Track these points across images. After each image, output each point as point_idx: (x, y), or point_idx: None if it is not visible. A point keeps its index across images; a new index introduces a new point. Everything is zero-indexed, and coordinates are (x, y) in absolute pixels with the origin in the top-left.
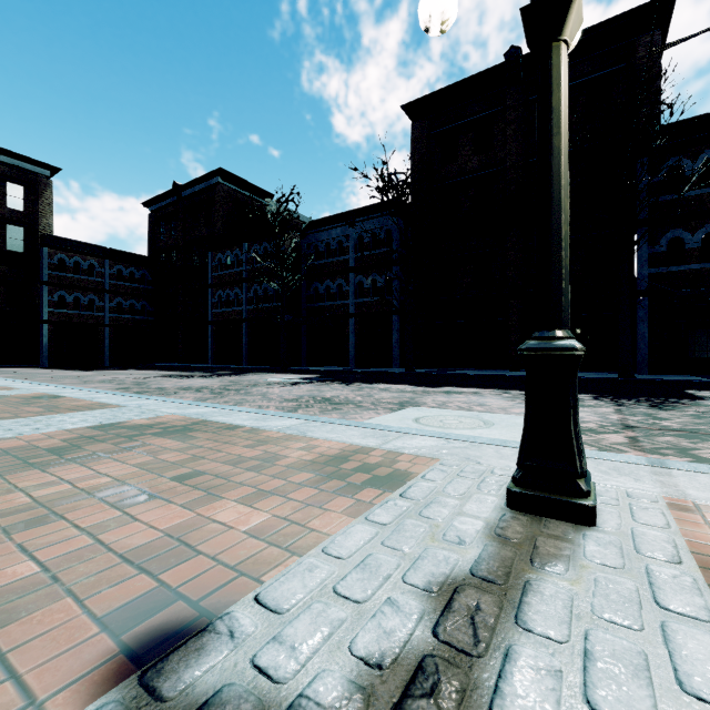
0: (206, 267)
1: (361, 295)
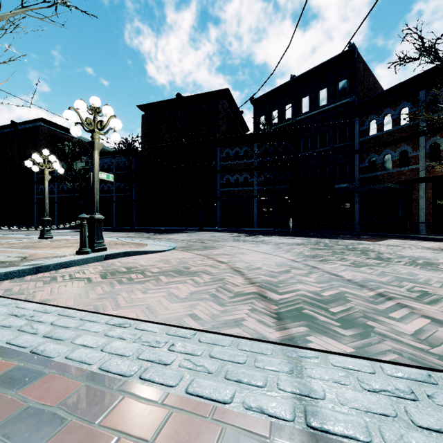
0: (34, 172)
1: (119, 192)
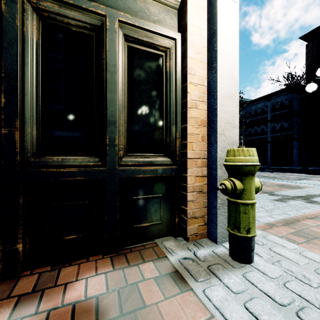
0: None
1: (274, 132)
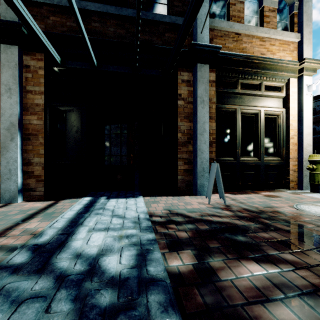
0: None
1: None
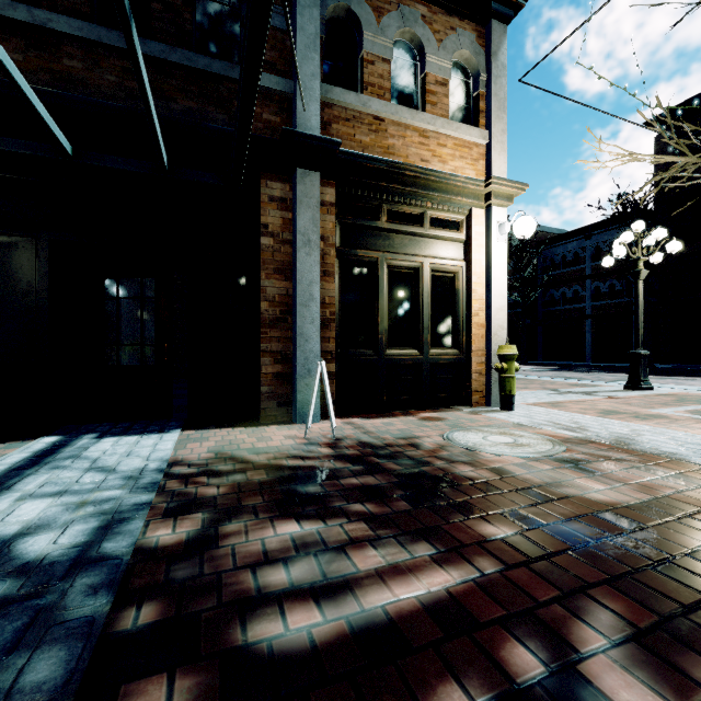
0: None
1: (597, 299)
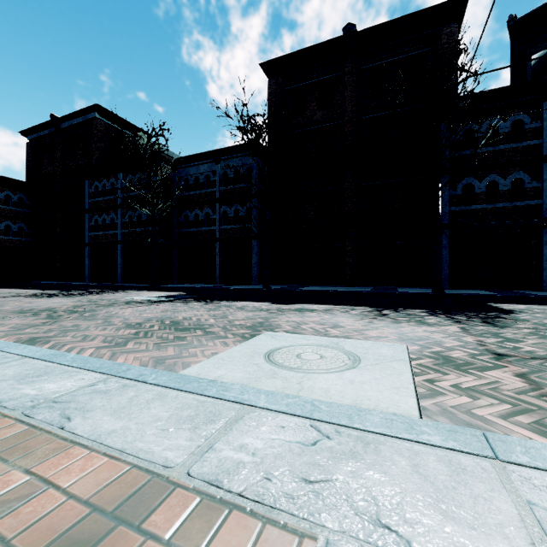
0: (84, 194)
1: (225, 223)
